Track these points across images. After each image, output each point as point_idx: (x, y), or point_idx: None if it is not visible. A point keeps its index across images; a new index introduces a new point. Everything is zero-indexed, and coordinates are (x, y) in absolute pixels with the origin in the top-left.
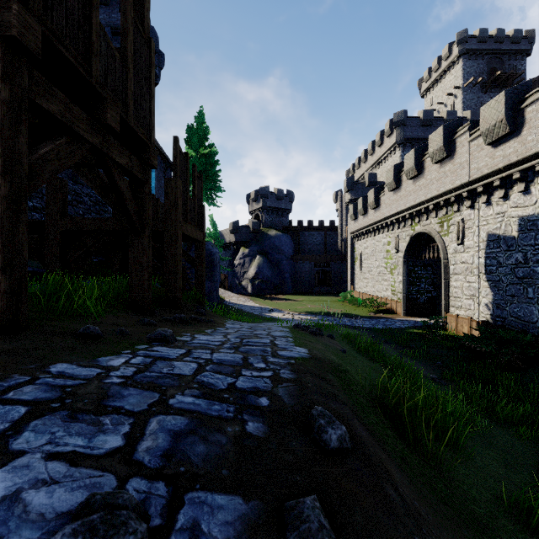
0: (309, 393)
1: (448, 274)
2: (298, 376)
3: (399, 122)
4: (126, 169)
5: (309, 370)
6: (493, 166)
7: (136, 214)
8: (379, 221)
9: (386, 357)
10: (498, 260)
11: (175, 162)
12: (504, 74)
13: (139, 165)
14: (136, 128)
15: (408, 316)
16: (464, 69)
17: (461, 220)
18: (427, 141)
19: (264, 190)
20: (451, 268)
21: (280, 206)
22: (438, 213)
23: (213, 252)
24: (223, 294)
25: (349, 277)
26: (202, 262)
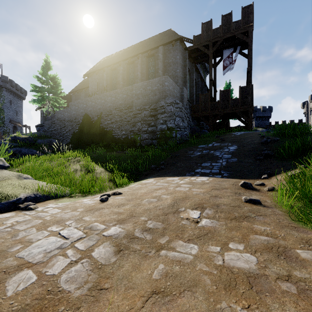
0: None
1: None
2: None
3: None
4: None
5: None
6: None
7: None
8: None
9: None
10: None
11: None
12: None
13: None
14: None
15: None
16: None
17: None
18: None
19: (254, 108)
20: None
21: (264, 115)
22: None
23: None
24: None
25: None
26: None
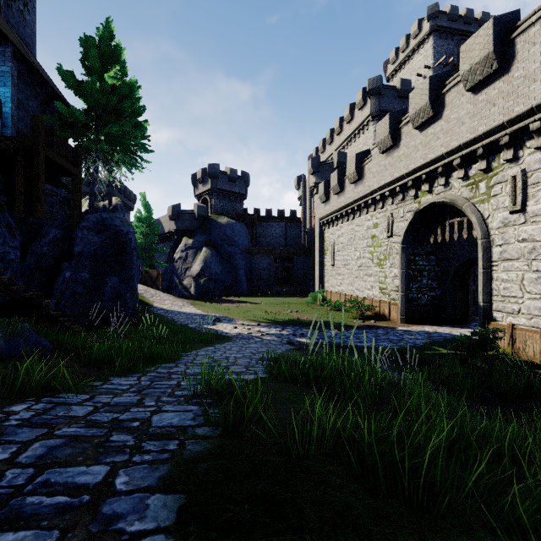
0: None
1: (490, 260)
2: None
3: (374, 90)
4: None
5: None
6: None
7: None
8: (362, 197)
9: None
10: None
11: None
12: None
13: None
14: None
15: (408, 323)
16: (435, 47)
17: (522, 171)
18: None
19: (213, 168)
20: (496, 251)
21: (233, 190)
22: (467, 170)
23: (123, 230)
24: (152, 296)
25: (318, 273)
26: None
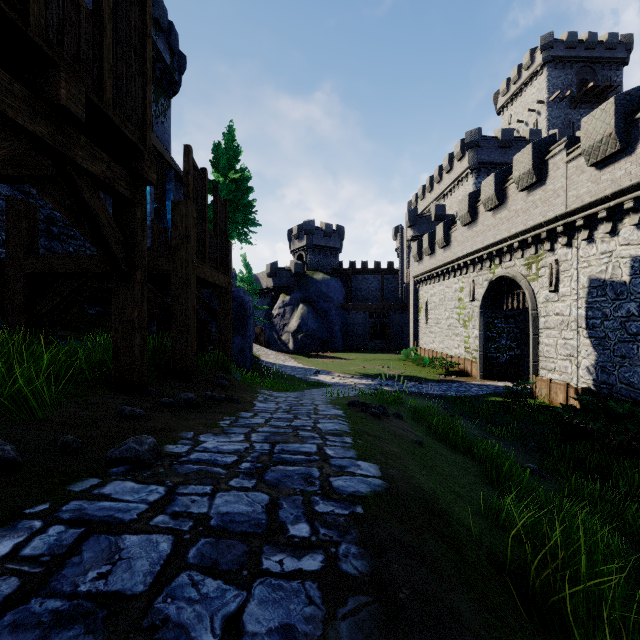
0: (406, 634)
1: (537, 328)
2: (375, 566)
3: (472, 143)
4: (103, 182)
5: (392, 536)
6: (597, 193)
7: (122, 249)
8: (449, 262)
9: (468, 439)
10: (603, 312)
11: (187, 179)
12: (596, 87)
13: (126, 178)
14: (120, 122)
15: (486, 379)
16: (549, 80)
17: (555, 261)
18: (506, 165)
19: (309, 225)
20: (542, 321)
21: (328, 244)
22: (524, 252)
23: (245, 300)
24: (258, 351)
25: (412, 330)
26: (227, 315)
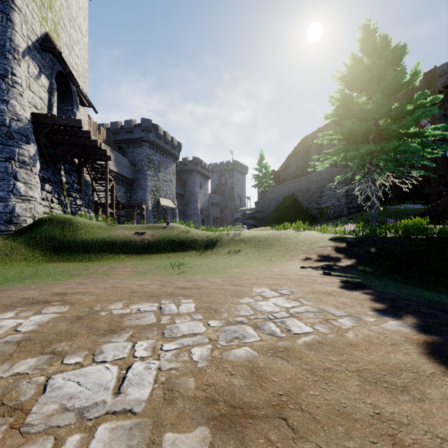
0: None
1: None
2: None
3: None
4: None
5: None
6: None
7: None
8: None
9: None
10: None
11: None
12: None
13: None
14: None
15: None
16: None
17: None
18: None
19: None
20: None
21: None
22: None
23: None
24: None
25: None
26: None
